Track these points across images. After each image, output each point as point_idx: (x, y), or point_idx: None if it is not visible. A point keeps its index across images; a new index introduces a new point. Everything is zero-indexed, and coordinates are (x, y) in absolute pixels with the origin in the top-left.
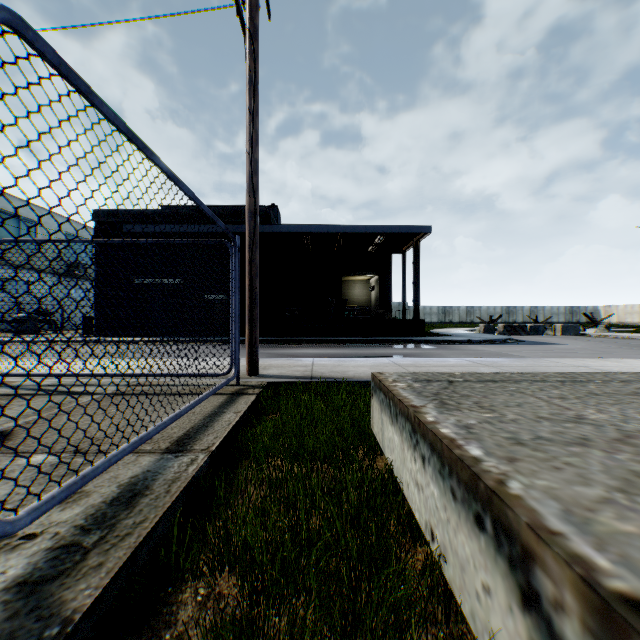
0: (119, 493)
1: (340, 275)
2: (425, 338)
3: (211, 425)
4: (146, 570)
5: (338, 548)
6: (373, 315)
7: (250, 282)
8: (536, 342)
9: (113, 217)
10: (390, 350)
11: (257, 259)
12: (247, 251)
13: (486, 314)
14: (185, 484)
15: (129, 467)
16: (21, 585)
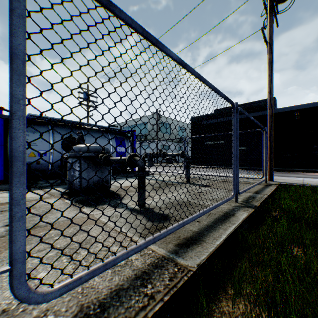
0: (248, 196)
1: None
2: None
3: (263, 190)
4: (261, 209)
5: (315, 212)
6: None
7: (269, 144)
8: None
9: (197, 119)
10: None
11: (272, 134)
12: (267, 131)
13: None
14: (264, 198)
15: (246, 194)
16: (243, 202)
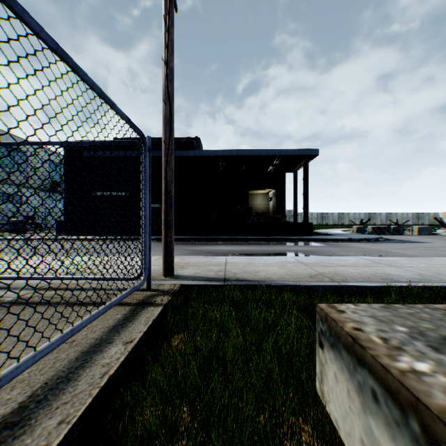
0: None
1: (247, 188)
2: (313, 237)
3: (77, 376)
4: None
5: None
6: (271, 219)
7: (165, 186)
8: (403, 240)
9: (77, 146)
10: (288, 247)
11: (172, 164)
12: (163, 156)
13: (353, 218)
14: None
15: None
16: None
